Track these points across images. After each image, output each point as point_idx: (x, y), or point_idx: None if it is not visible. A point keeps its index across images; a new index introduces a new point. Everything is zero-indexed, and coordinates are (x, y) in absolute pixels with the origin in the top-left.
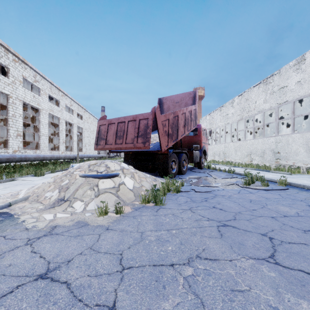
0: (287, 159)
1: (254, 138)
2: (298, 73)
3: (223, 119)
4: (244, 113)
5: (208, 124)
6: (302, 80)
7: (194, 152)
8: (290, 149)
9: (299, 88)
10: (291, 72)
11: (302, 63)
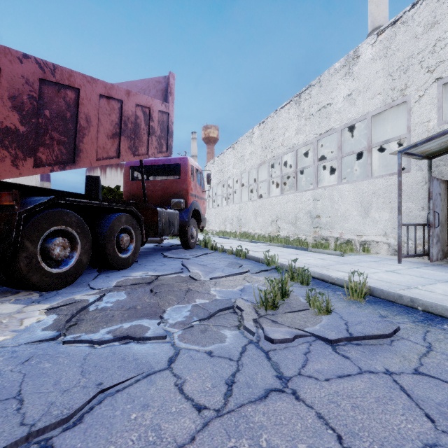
0: (331, 227)
1: (281, 193)
2: (348, 81)
3: (237, 164)
4: (268, 152)
5: (217, 173)
6: (353, 92)
7: (160, 211)
8: (336, 211)
9: (349, 106)
10: (337, 79)
11: (353, 63)
